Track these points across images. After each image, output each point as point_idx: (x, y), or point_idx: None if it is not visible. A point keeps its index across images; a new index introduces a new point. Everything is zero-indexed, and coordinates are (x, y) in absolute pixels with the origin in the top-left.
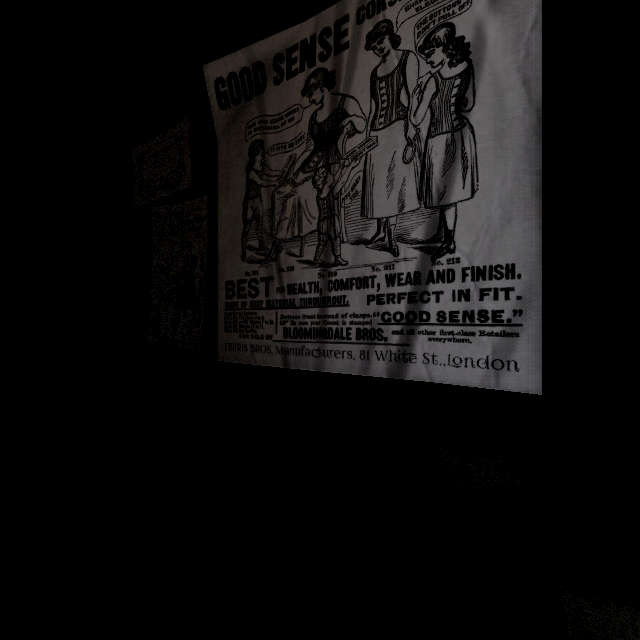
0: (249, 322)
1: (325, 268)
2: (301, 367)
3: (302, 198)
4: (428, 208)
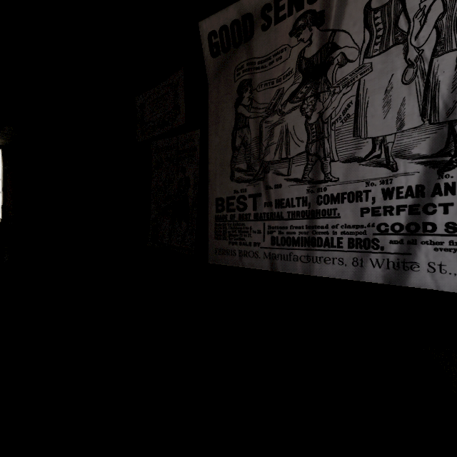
0: (237, 231)
1: (314, 184)
2: (289, 270)
3: (290, 125)
4: (433, 124)
